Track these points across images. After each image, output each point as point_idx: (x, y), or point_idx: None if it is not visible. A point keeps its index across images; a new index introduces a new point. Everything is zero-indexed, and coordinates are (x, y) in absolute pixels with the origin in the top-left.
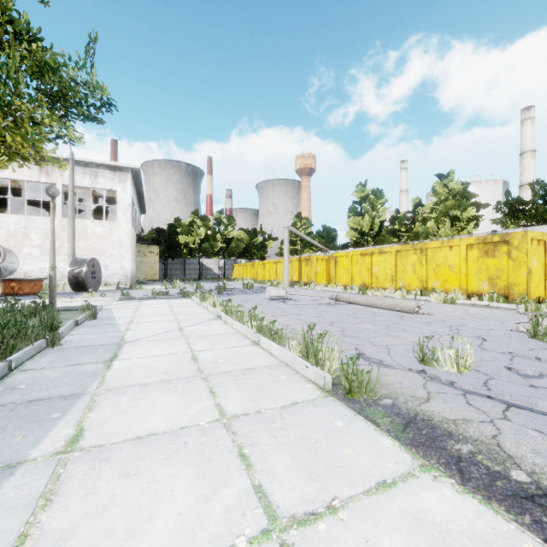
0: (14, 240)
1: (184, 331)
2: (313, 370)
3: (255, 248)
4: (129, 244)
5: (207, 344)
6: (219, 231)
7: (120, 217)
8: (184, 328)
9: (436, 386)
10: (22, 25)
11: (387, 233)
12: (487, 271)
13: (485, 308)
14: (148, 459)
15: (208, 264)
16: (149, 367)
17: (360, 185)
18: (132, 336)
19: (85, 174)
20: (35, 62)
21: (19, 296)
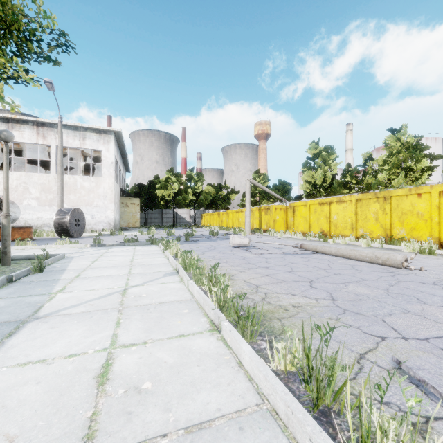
0: (16, 193)
1: (126, 294)
2: None
3: (221, 200)
4: (112, 196)
5: (143, 325)
6: (190, 186)
7: (104, 173)
8: (129, 289)
9: None
10: None
11: (338, 185)
12: None
13: None
14: None
15: (182, 214)
16: None
17: (313, 142)
18: (54, 304)
19: (75, 137)
20: None
21: None
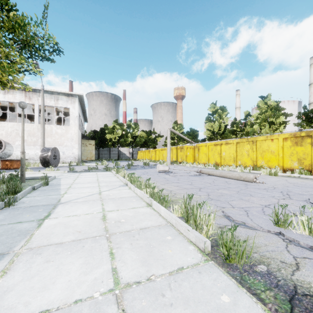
0: (10, 137)
1: (101, 194)
2: (194, 234)
3: (150, 141)
4: (77, 139)
5: (115, 205)
6: (129, 131)
7: (71, 123)
8: (102, 192)
9: (297, 250)
10: (3, 0)
11: (229, 132)
12: (297, 155)
13: (298, 179)
14: None
15: (123, 151)
16: (68, 226)
17: (212, 103)
18: (66, 198)
19: (51, 98)
20: (9, 22)
21: (10, 169)
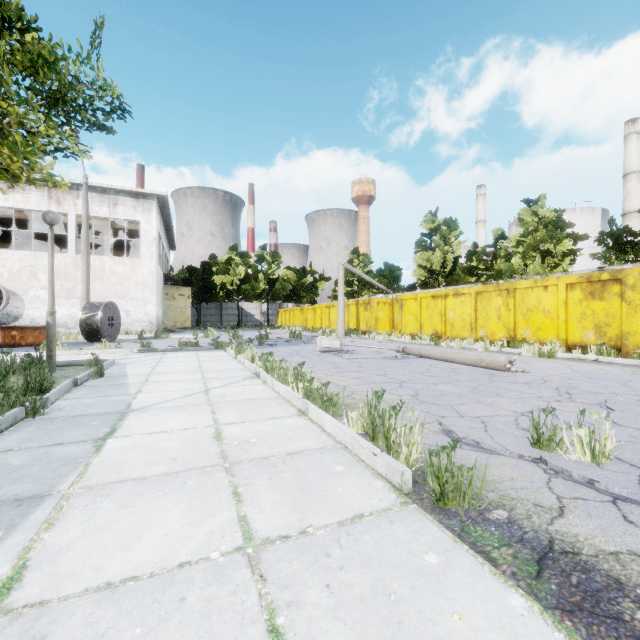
0: (19, 281)
1: (210, 394)
2: (384, 460)
3: (305, 290)
4: (154, 284)
5: (238, 413)
6: (261, 270)
7: (143, 253)
8: (211, 390)
9: (567, 486)
10: (13, 10)
11: (462, 272)
12: (593, 317)
13: (593, 364)
14: (112, 637)
15: (249, 309)
16: (153, 450)
17: (429, 213)
18: (141, 401)
19: (102, 202)
20: (26, 55)
21: (21, 347)
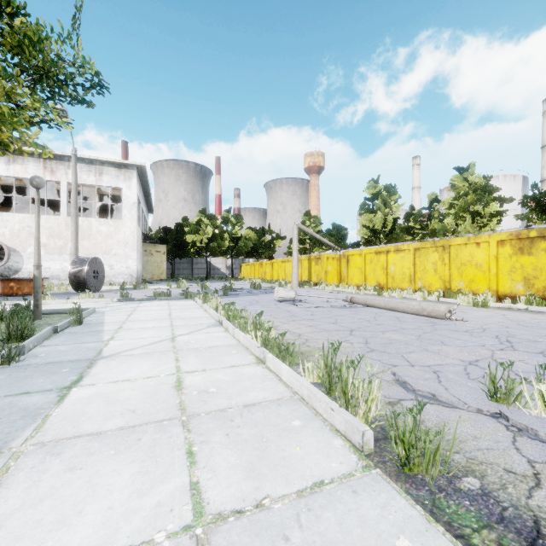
0: (18, 239)
1: (176, 341)
2: (342, 417)
3: (264, 247)
4: (134, 242)
5: (200, 361)
6: (226, 230)
7: (125, 215)
8: (177, 337)
9: (535, 447)
10: None
11: (401, 231)
12: (522, 270)
13: (525, 313)
14: None
15: (216, 263)
16: (114, 401)
17: (372, 180)
18: (112, 348)
19: (89, 172)
20: (13, 35)
21: (17, 296)
